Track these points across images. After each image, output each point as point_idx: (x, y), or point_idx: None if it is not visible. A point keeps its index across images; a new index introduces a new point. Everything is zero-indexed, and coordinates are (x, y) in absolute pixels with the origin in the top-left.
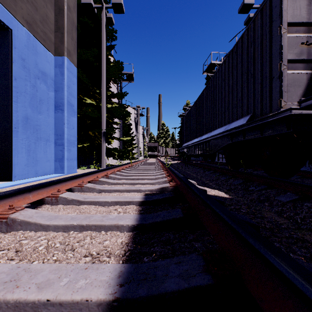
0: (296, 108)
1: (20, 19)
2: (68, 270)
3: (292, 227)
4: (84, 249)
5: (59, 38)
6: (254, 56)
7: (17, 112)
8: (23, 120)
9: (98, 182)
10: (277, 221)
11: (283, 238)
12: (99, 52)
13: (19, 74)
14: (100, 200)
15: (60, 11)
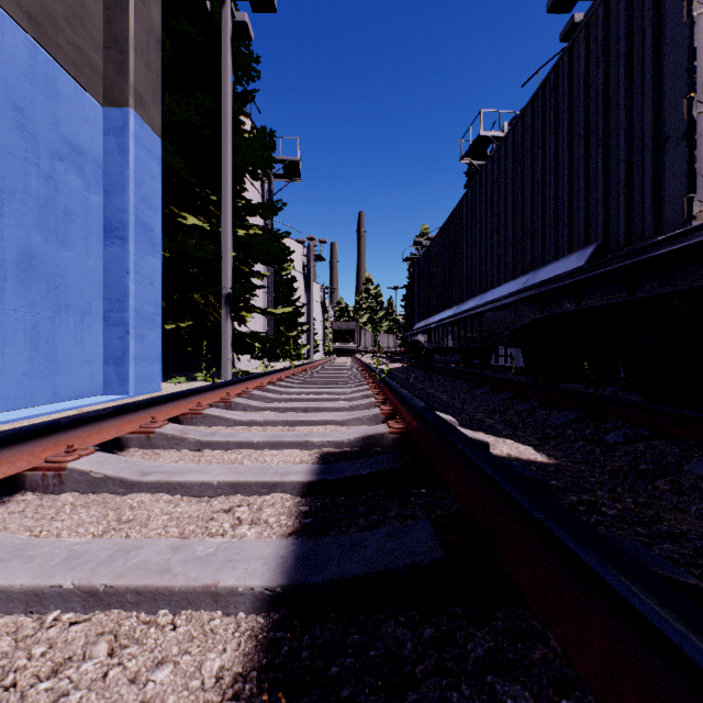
0: None
1: (11, 8)
2: None
3: None
4: None
5: (115, 63)
6: (606, 92)
7: (3, 241)
8: (18, 260)
9: (201, 419)
10: None
11: None
12: (217, 104)
13: (8, 145)
14: (187, 479)
15: None
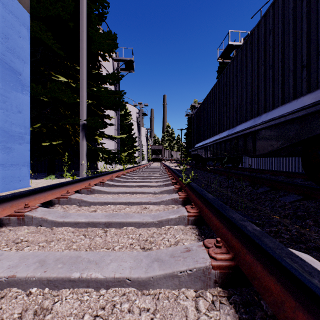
0: None
1: None
2: None
3: None
4: None
5: None
6: None
7: None
8: None
9: None
10: None
11: None
12: (77, 7)
13: None
14: None
15: None
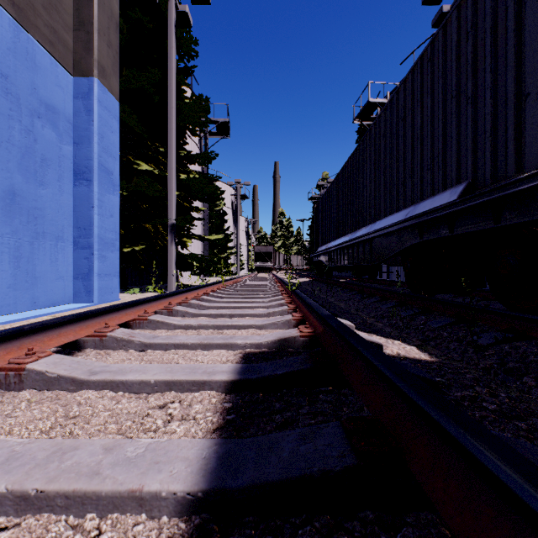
0: None
1: None
2: None
3: None
4: None
5: (82, 42)
6: (474, 59)
7: None
8: (3, 196)
9: (147, 324)
10: None
11: None
12: (164, 76)
13: None
14: (129, 378)
15: None
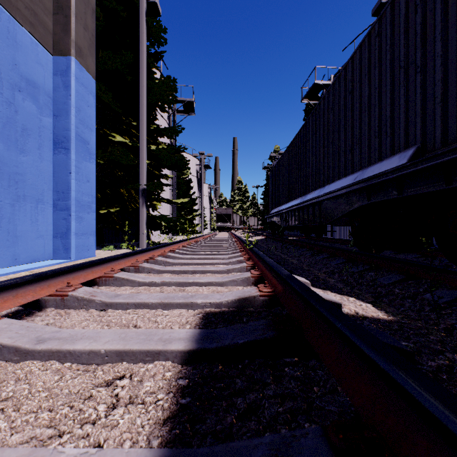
0: None
1: None
2: None
3: None
4: None
5: (61, 24)
6: (423, 30)
7: None
8: None
9: (113, 281)
10: None
11: None
12: (136, 58)
13: None
14: (77, 348)
15: None
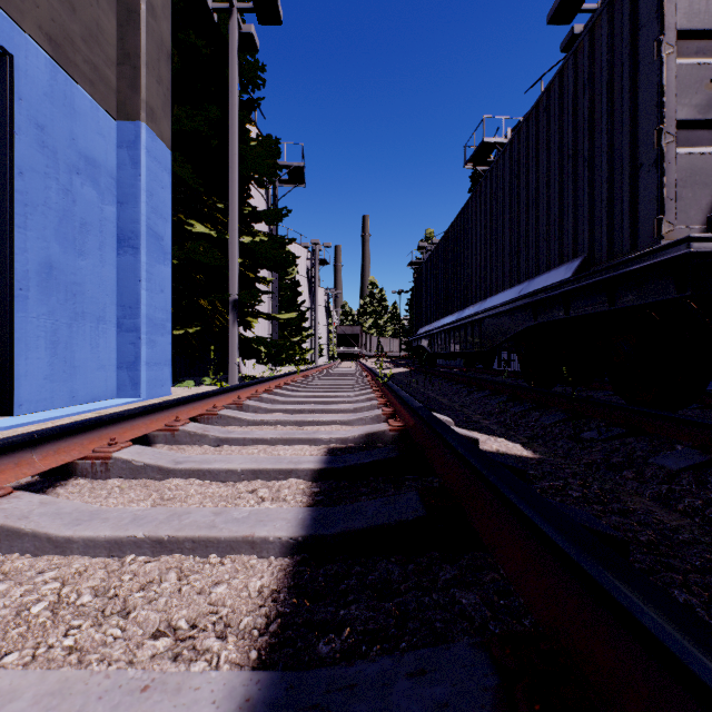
0: (701, 239)
1: (33, 32)
2: (91, 696)
3: (703, 538)
4: (156, 613)
5: (127, 79)
6: (591, 117)
7: (26, 253)
8: (39, 270)
9: (217, 419)
10: (662, 521)
11: (689, 572)
12: (224, 114)
13: (31, 161)
14: (215, 467)
15: (131, 17)
